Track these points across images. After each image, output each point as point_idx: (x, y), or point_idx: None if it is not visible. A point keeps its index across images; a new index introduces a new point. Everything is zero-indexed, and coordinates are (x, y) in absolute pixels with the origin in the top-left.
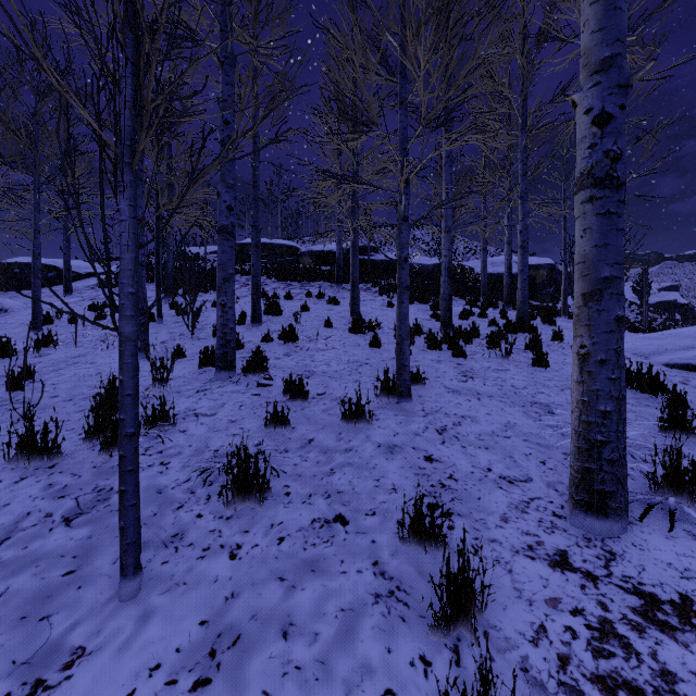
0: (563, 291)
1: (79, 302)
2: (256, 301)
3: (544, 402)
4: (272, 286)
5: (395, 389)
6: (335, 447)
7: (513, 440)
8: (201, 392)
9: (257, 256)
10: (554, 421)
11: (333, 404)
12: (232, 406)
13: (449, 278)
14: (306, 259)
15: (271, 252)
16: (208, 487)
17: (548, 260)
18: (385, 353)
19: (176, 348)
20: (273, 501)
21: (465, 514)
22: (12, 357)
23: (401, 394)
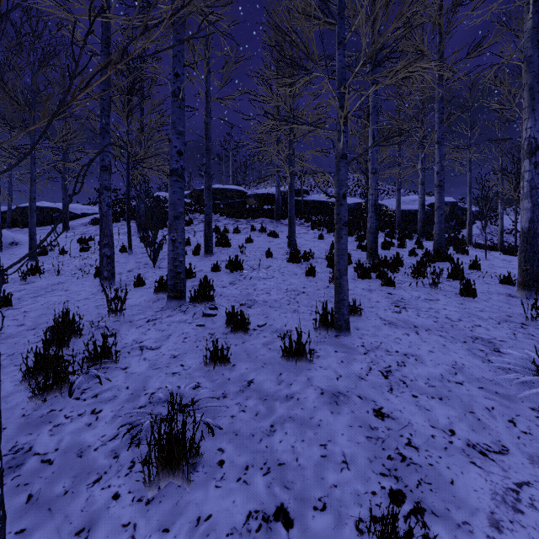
0: (468, 224)
1: (73, 237)
2: (208, 235)
3: (485, 338)
4: (223, 222)
5: (333, 323)
6: (275, 392)
7: (468, 388)
8: (151, 321)
9: (208, 197)
10: (504, 362)
11: (273, 336)
12: (176, 338)
13: (375, 214)
14: (251, 200)
15: (224, 195)
16: (134, 448)
17: (450, 198)
18: (320, 282)
19: (137, 277)
20: (203, 475)
21: (441, 513)
22: (4, 284)
23: (340, 327)
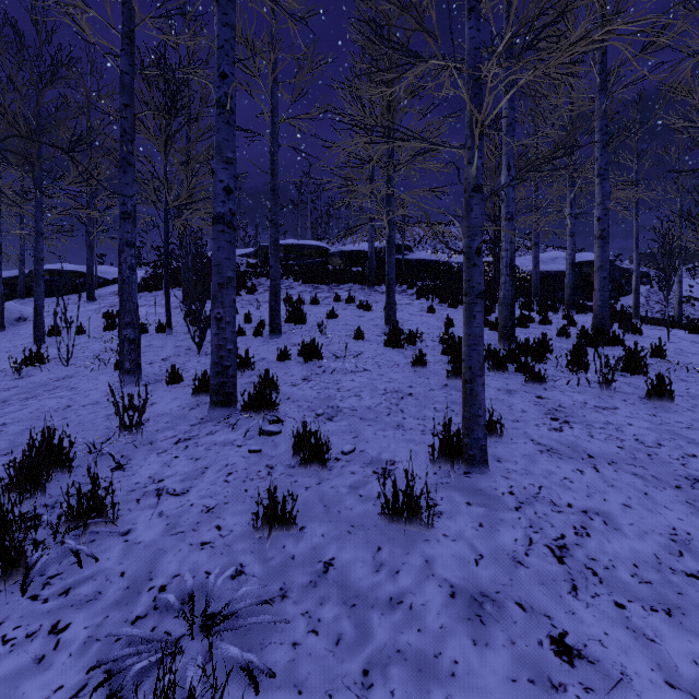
0: (635, 291)
1: (98, 310)
2: (274, 309)
3: None
4: (298, 290)
5: (460, 451)
6: (370, 590)
7: None
8: (182, 442)
9: (275, 255)
10: None
11: (365, 472)
12: (216, 473)
13: (511, 278)
14: (335, 260)
15: (299, 254)
16: None
17: None
18: (433, 378)
19: (171, 371)
20: None
21: None
22: None
23: (472, 459)
